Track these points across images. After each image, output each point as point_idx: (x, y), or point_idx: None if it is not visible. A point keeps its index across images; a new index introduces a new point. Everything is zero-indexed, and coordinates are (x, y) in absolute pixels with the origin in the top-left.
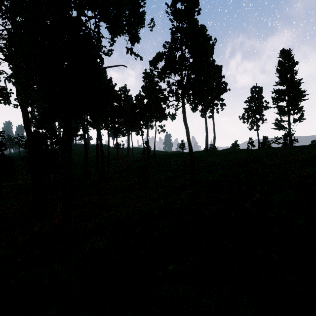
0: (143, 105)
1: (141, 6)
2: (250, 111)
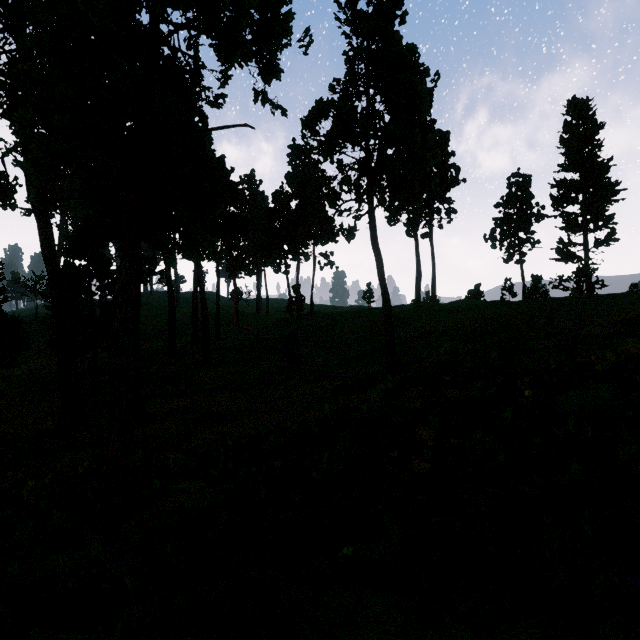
0: (289, 212)
1: (284, 2)
2: (507, 224)
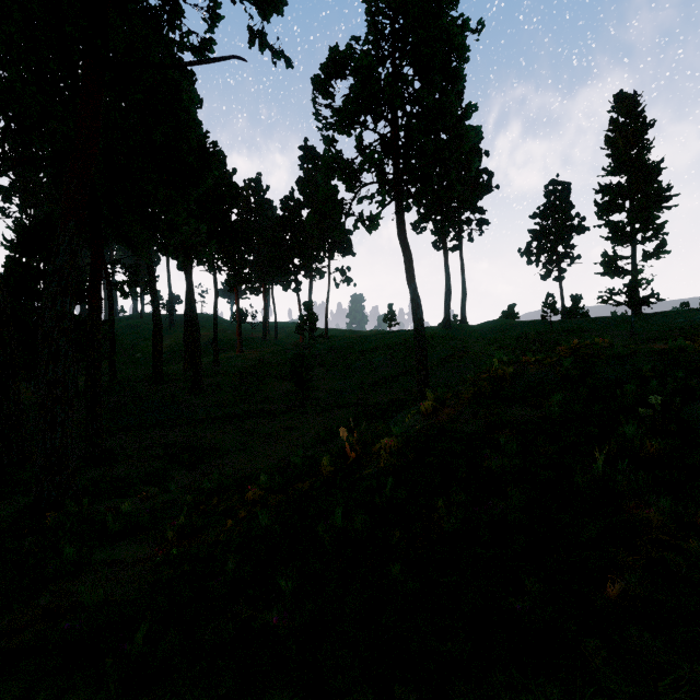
0: (300, 221)
1: None
2: (545, 236)
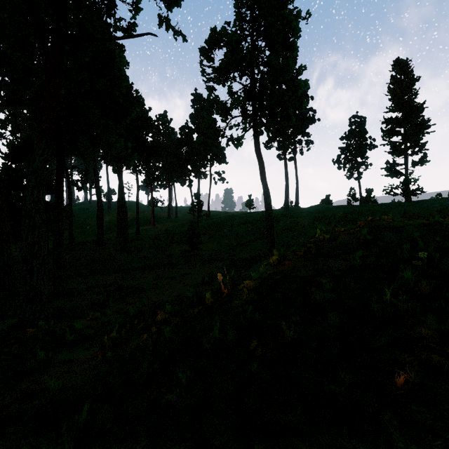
0: (192, 141)
1: None
2: (349, 151)
